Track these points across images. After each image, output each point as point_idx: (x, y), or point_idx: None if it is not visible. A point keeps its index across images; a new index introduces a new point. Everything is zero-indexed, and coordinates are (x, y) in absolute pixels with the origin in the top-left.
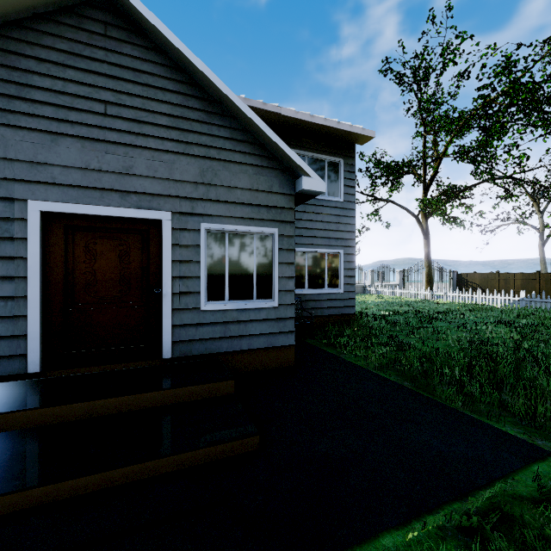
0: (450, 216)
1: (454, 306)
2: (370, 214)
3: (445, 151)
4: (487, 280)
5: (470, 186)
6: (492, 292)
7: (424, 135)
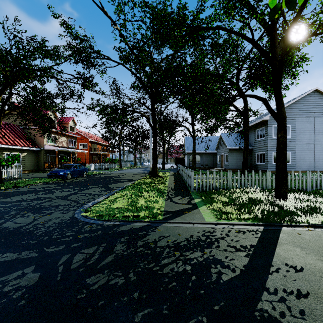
0: None
1: None
2: None
3: None
4: None
5: None
6: None
7: None
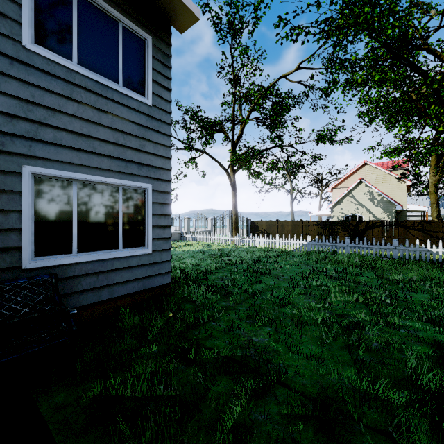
0: (255, 170)
1: (262, 251)
2: (187, 161)
3: (249, 115)
4: (271, 226)
5: (266, 149)
6: (273, 235)
7: (235, 95)
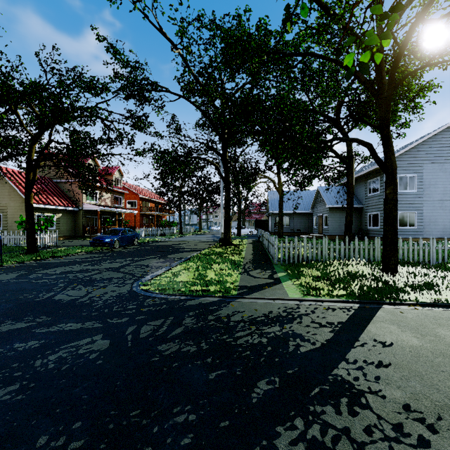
0: None
1: None
2: None
3: None
4: None
5: None
6: None
7: None
